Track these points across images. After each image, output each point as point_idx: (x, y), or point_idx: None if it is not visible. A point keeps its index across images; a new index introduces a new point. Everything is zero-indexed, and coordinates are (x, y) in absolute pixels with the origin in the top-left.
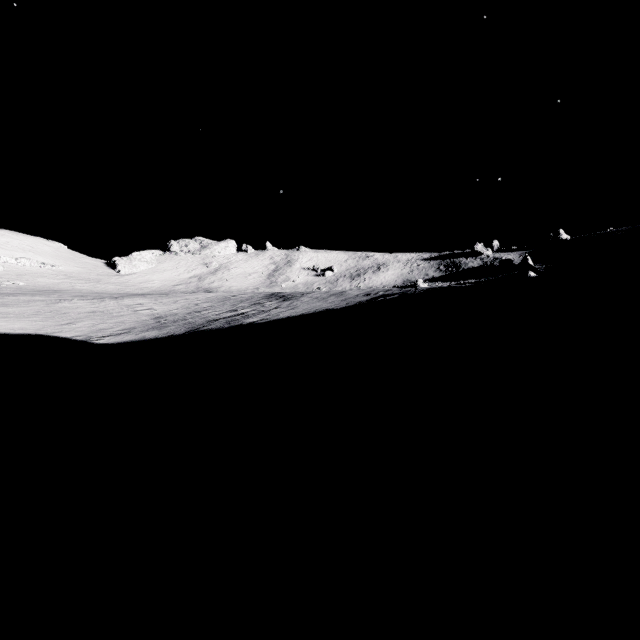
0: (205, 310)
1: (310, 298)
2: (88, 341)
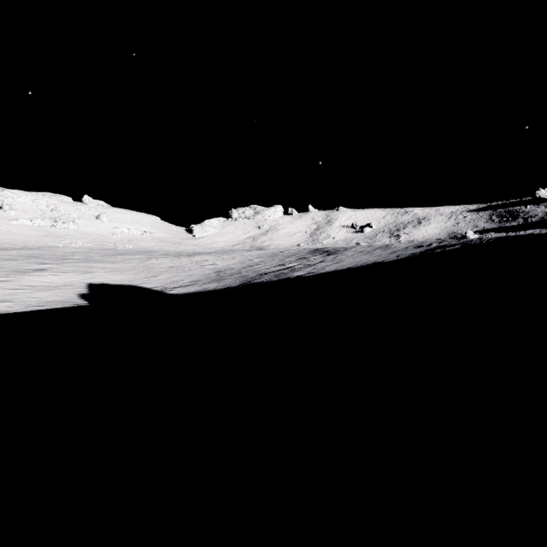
0: (257, 265)
1: (354, 252)
2: (163, 291)
